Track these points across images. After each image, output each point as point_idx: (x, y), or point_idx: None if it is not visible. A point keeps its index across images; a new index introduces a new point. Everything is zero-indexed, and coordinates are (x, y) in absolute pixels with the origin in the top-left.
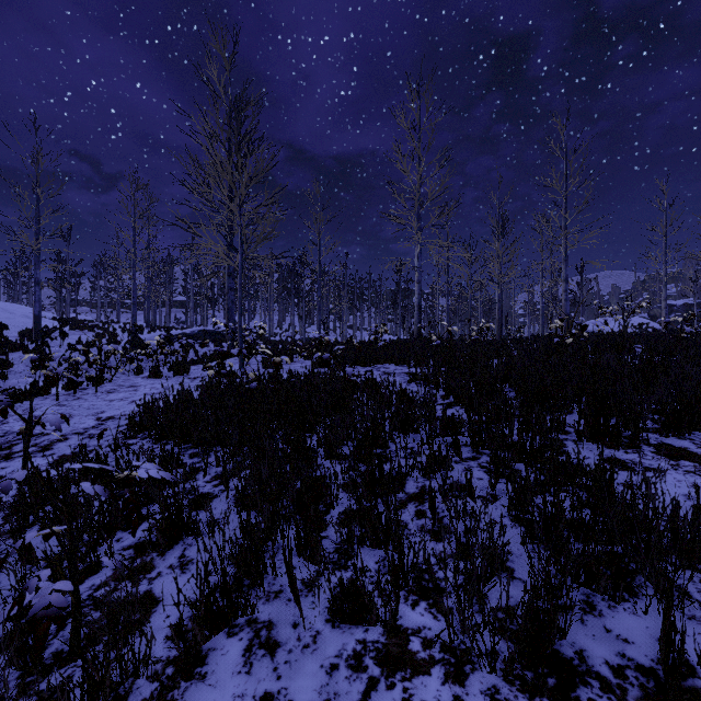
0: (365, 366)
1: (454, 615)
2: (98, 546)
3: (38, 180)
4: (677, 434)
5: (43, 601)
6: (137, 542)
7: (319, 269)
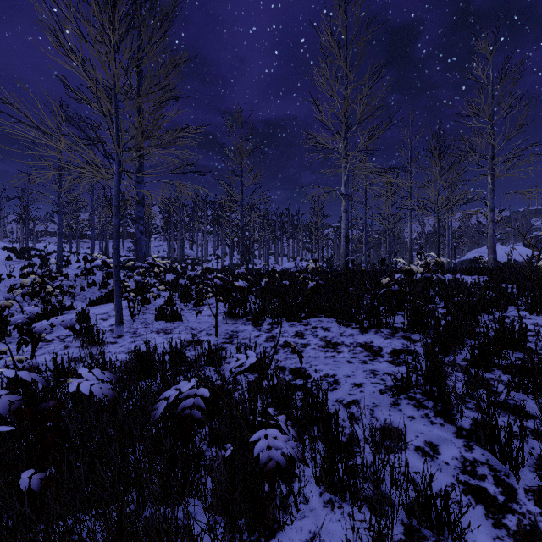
0: (293, 321)
1: None
2: None
3: None
4: None
5: None
6: None
7: (241, 200)
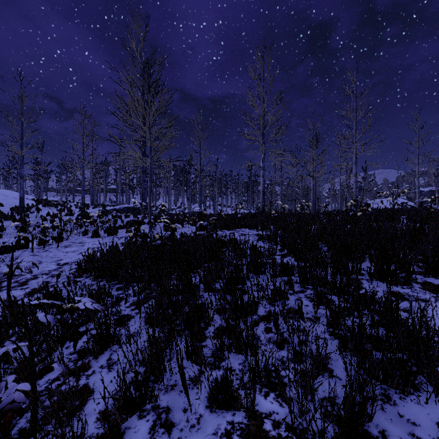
0: (229, 230)
1: (293, 403)
2: (53, 351)
3: (22, 112)
4: (435, 275)
5: (8, 398)
6: (80, 349)
7: (200, 168)
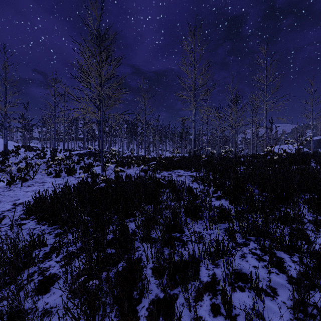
0: (167, 171)
1: None
2: None
3: (6, 77)
4: None
5: None
6: None
7: (145, 122)
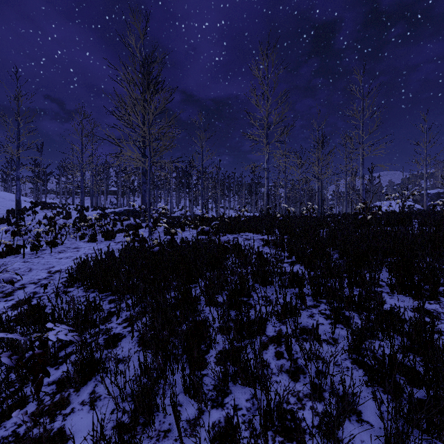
0: (232, 234)
1: None
2: (28, 381)
3: (19, 111)
4: None
5: None
6: (60, 378)
7: (202, 170)
